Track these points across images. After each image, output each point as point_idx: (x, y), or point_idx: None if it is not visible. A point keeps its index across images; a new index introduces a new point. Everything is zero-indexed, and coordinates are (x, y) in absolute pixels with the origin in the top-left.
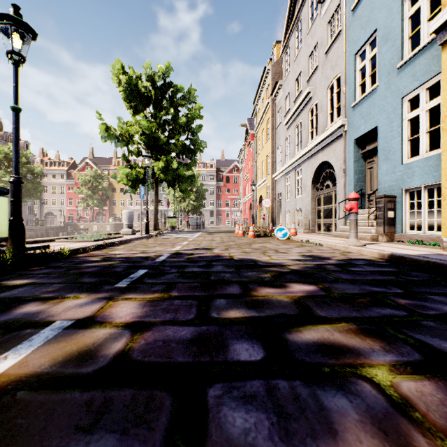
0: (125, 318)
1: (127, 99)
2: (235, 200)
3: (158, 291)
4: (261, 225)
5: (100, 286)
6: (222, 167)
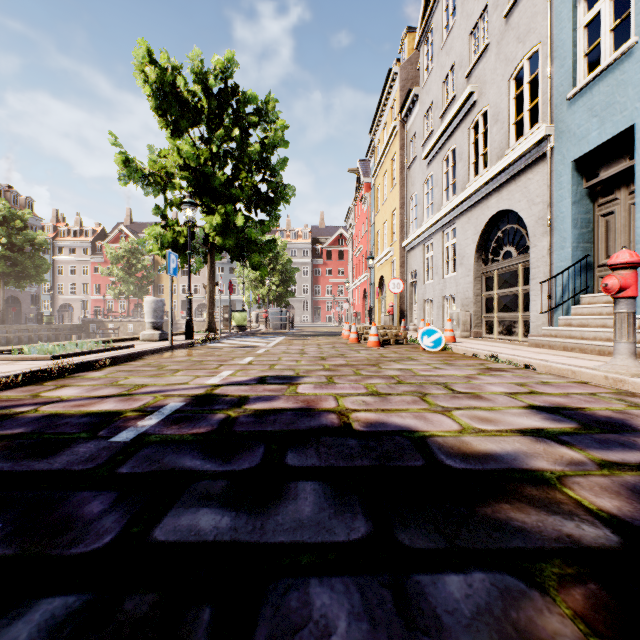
0: None
1: (159, 110)
2: (341, 285)
3: None
4: (383, 323)
5: None
6: (321, 237)
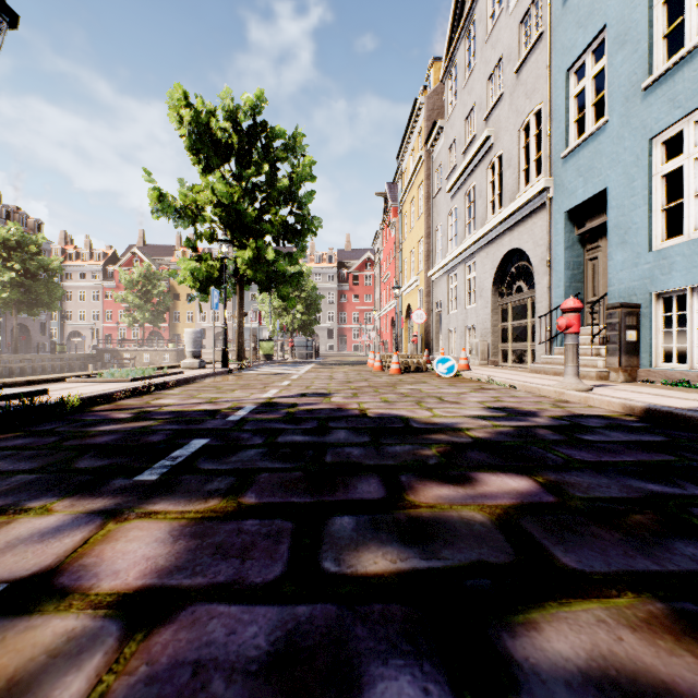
0: (124, 577)
1: (193, 148)
2: (368, 312)
3: (217, 493)
4: (409, 352)
5: (107, 478)
6: (347, 261)
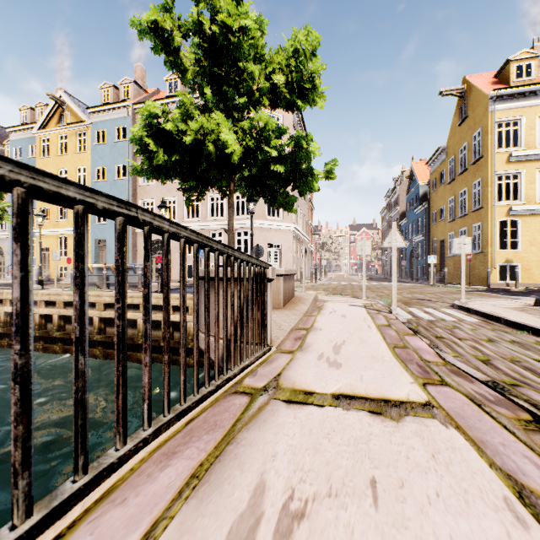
0: None
1: None
2: None
3: None
4: None
5: None
6: None
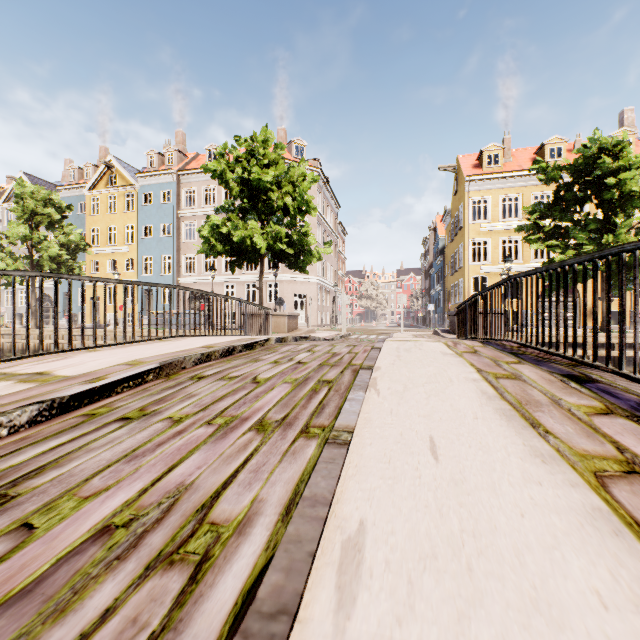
0: None
1: None
2: None
3: None
4: None
5: None
6: None
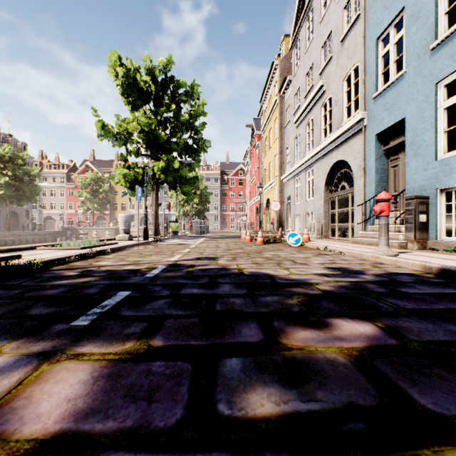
0: (45, 421)
1: (125, 94)
2: (241, 203)
3: (132, 336)
4: (268, 230)
5: (50, 323)
6: (227, 170)
